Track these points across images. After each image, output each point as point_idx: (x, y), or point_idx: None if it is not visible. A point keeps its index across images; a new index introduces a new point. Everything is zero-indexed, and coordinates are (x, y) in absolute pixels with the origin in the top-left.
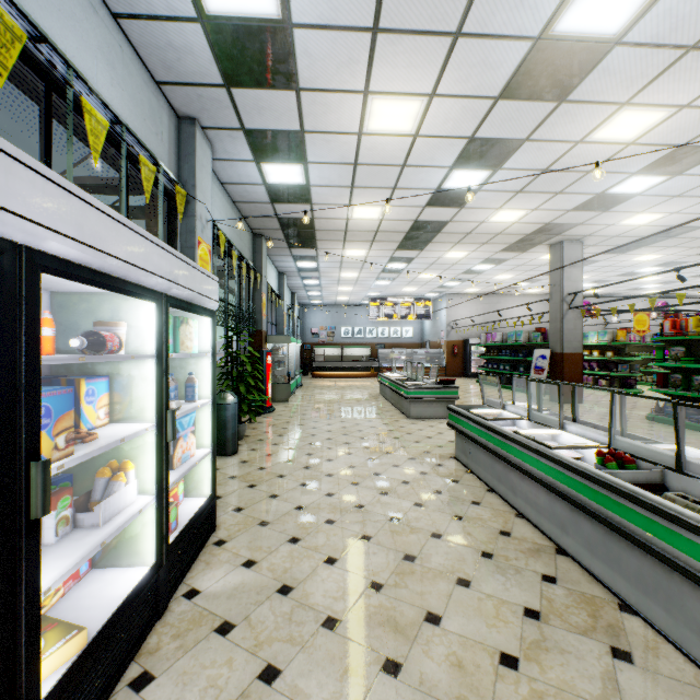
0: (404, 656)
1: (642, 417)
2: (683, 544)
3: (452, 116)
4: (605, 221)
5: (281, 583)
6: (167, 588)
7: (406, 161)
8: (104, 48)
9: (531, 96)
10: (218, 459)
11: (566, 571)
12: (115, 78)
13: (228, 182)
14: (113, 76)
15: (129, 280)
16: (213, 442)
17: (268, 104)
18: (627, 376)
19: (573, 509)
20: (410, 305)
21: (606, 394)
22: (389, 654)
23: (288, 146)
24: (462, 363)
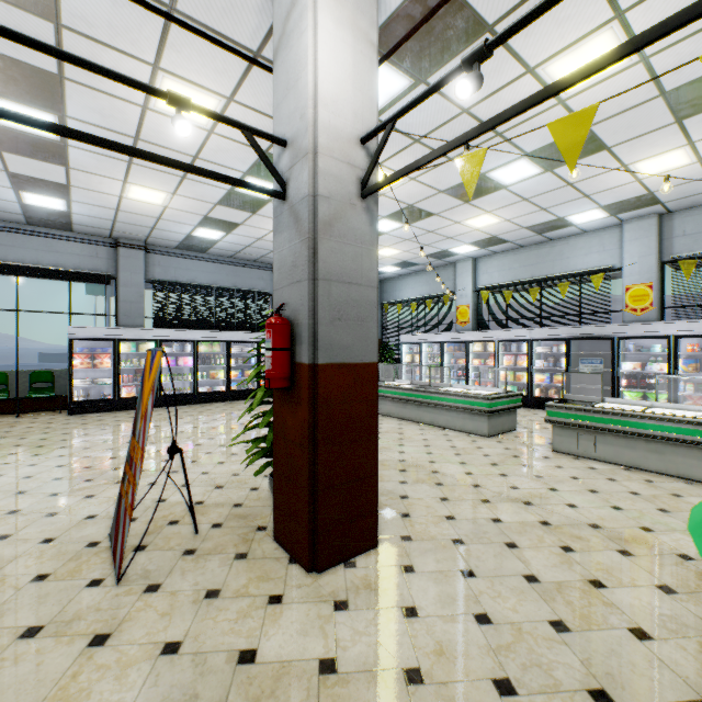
0: None
1: None
2: None
3: None
4: None
5: None
6: None
7: None
8: None
9: None
10: None
11: None
12: None
13: None
14: None
15: None
16: None
17: None
18: None
19: None
20: None
21: None
22: None
23: None
24: None
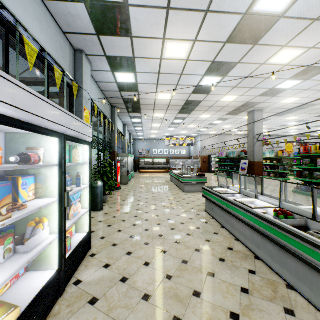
0: (182, 315)
1: (290, 191)
2: (319, 257)
3: (204, 51)
4: (273, 101)
5: (122, 276)
6: (65, 281)
7: (182, 72)
8: (36, 14)
9: (241, 42)
10: (93, 213)
11: (260, 268)
12: (42, 29)
13: (99, 81)
14: (41, 28)
15: (43, 127)
16: (90, 206)
17: (117, 44)
18: (282, 172)
19: (263, 237)
20: (184, 139)
21: (273, 180)
22: (175, 314)
23: (127, 64)
24: (208, 166)
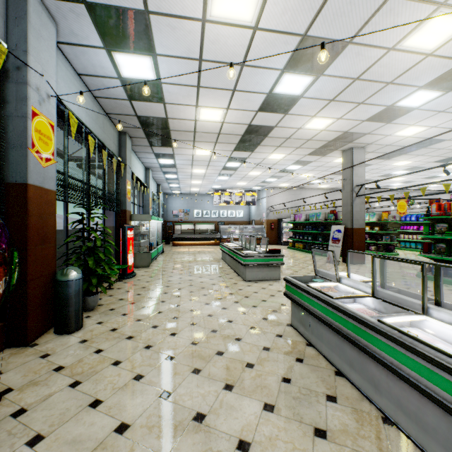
0: None
1: (413, 275)
2: None
3: (290, 4)
4: (385, 132)
5: None
6: None
7: (245, 60)
8: None
9: None
10: (55, 339)
11: None
12: None
13: (84, 73)
14: None
15: None
16: None
17: None
18: (388, 244)
19: None
20: (242, 195)
21: None
22: None
23: (134, 30)
24: (277, 235)
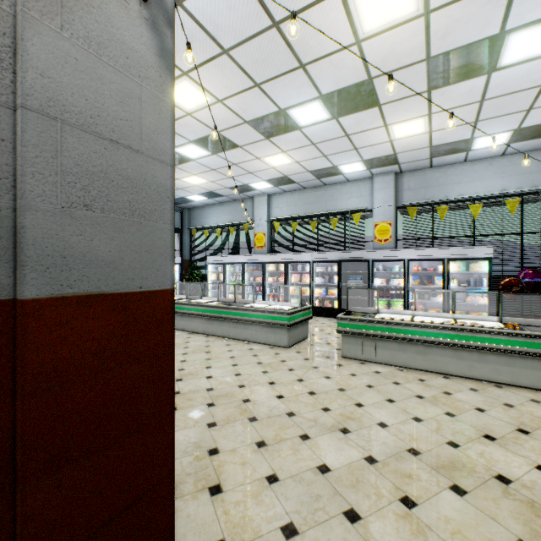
0: None
1: None
2: None
3: None
4: None
5: None
6: None
7: None
8: (497, 171)
9: None
10: None
11: None
12: (504, 175)
13: None
14: (503, 176)
15: (431, 258)
16: (489, 302)
17: None
18: None
19: None
20: None
21: None
22: None
23: None
24: None
